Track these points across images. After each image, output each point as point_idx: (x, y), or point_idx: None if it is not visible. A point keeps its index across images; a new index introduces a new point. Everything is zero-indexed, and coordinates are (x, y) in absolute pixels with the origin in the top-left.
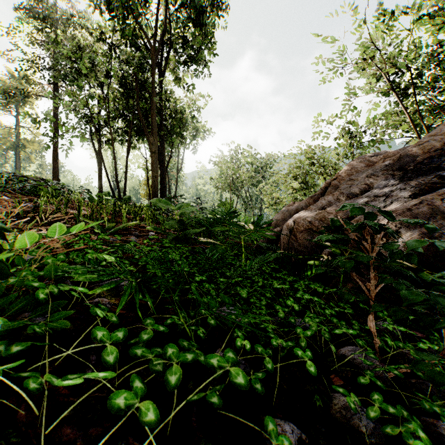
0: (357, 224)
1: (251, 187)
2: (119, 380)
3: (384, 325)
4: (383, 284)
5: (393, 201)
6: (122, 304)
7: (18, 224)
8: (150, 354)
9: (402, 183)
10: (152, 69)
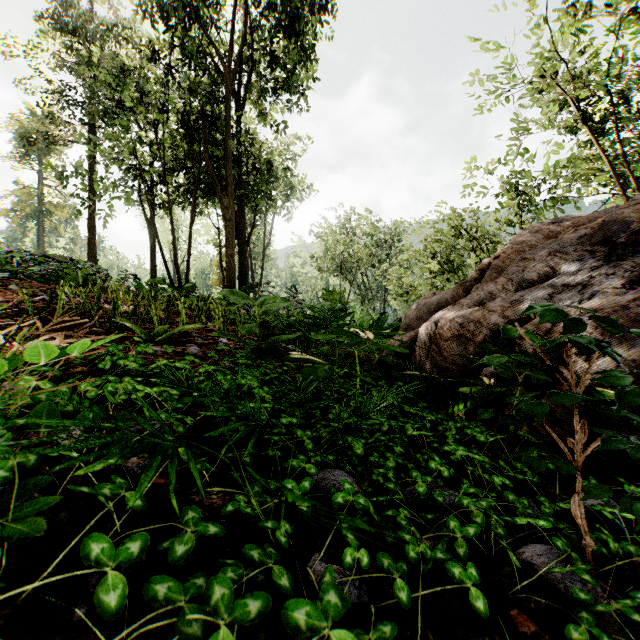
0: (555, 341)
1: (370, 269)
2: (129, 636)
3: (596, 508)
4: (598, 442)
5: (594, 293)
6: (142, 488)
7: (23, 329)
8: (182, 594)
9: (608, 264)
10: (227, 99)
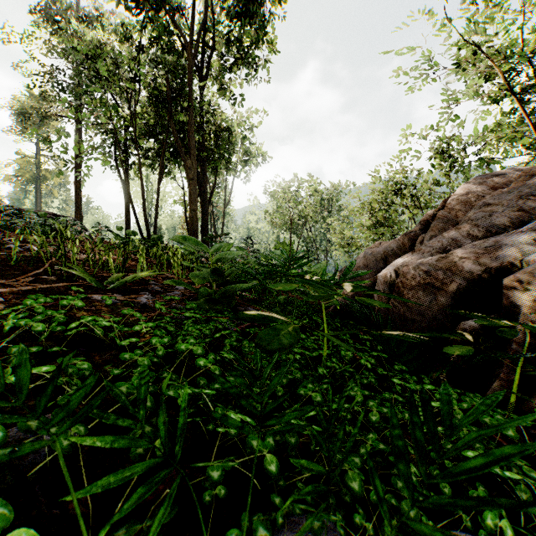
0: None
1: (315, 224)
2: None
3: None
4: None
5: None
6: None
7: None
8: None
9: None
10: (190, 71)
